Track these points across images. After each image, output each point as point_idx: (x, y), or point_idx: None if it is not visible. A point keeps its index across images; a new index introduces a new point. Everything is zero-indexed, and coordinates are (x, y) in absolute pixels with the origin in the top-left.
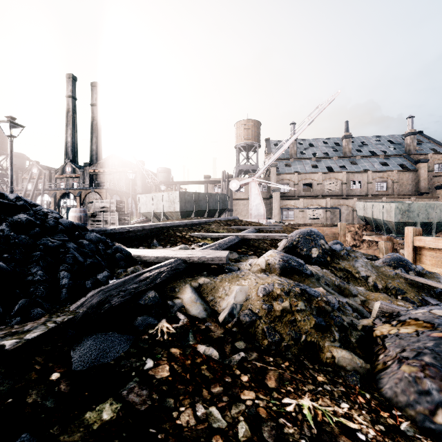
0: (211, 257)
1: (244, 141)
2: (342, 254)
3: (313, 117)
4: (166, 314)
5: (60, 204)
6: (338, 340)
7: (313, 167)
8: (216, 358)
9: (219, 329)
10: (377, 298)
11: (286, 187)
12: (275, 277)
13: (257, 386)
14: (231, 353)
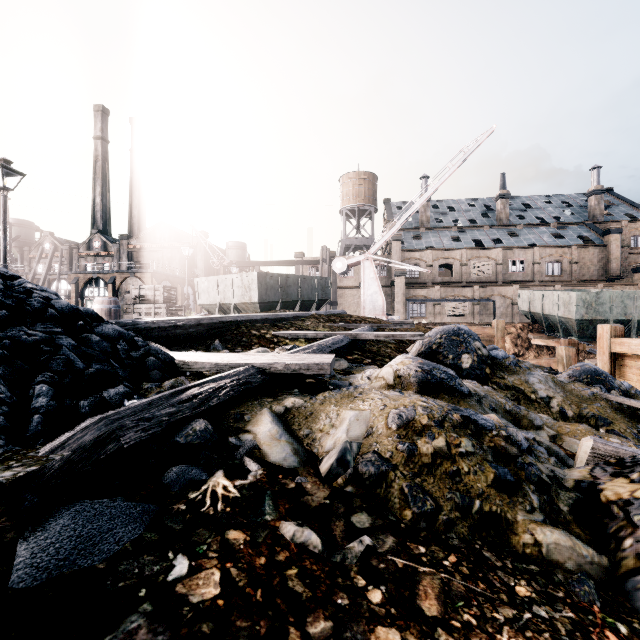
0: (306, 364)
1: (354, 203)
2: (508, 364)
3: (455, 164)
4: (225, 461)
5: (84, 294)
6: (539, 508)
7: (454, 241)
8: (317, 550)
9: (321, 489)
10: (575, 432)
11: (416, 268)
12: (415, 397)
13: (402, 614)
14: (346, 539)
